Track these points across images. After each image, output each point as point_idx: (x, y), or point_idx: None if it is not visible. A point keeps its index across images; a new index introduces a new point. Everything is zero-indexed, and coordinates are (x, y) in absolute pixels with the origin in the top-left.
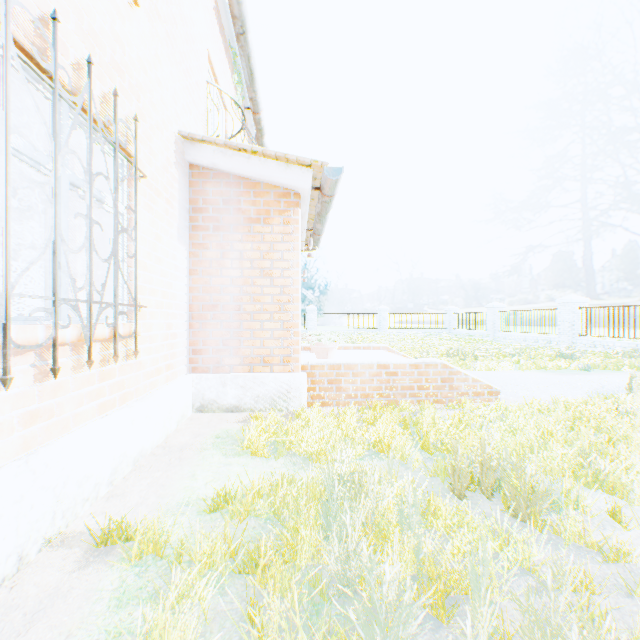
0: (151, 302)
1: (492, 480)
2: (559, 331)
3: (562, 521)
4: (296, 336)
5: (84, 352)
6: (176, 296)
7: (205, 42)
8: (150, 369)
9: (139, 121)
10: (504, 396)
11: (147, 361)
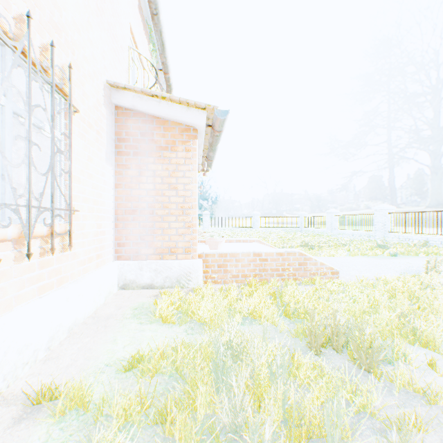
0: (84, 207)
1: (340, 340)
2: (375, 229)
3: (394, 372)
4: (194, 233)
5: (25, 246)
6: (105, 203)
7: (128, 18)
8: (83, 258)
9: (73, 68)
10: (342, 275)
11: (80, 252)
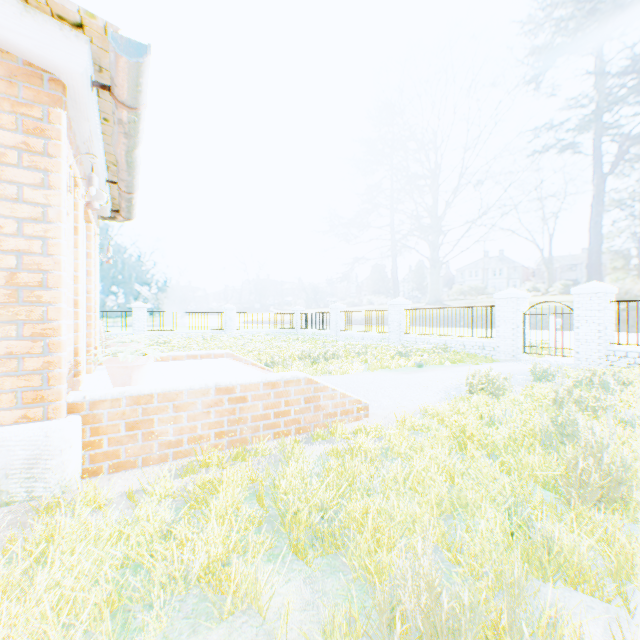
0: None
1: None
2: (390, 330)
3: None
4: (56, 350)
5: None
6: None
7: None
8: None
9: None
10: (371, 409)
11: None
